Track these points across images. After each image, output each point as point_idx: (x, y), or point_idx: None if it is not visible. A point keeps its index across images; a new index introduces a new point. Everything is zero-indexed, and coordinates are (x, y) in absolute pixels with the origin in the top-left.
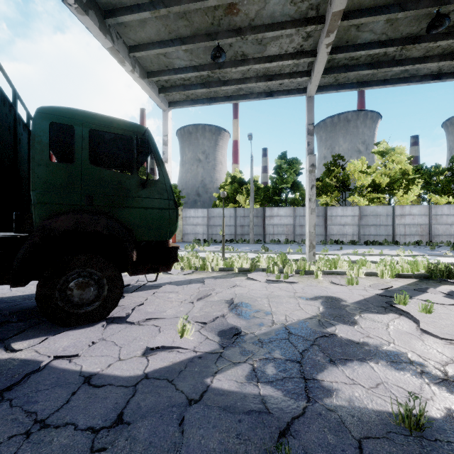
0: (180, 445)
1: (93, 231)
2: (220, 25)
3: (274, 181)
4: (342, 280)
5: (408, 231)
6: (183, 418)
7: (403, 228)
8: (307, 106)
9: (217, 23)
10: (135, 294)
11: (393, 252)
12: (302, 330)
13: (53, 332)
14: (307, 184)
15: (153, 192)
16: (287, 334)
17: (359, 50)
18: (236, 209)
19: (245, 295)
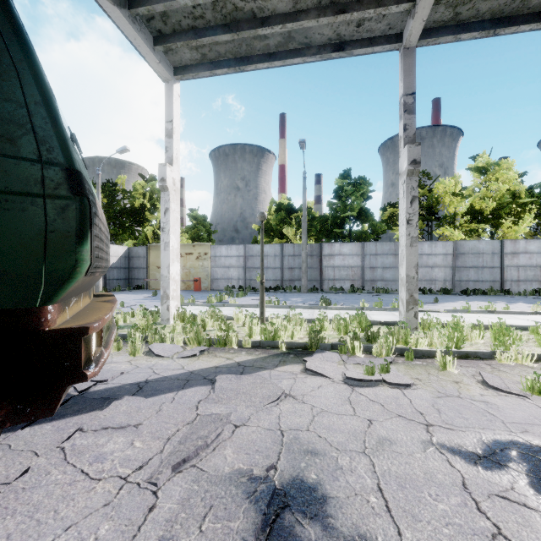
0: None
1: None
2: None
3: (333, 208)
4: (506, 379)
5: (522, 276)
6: None
7: (516, 271)
8: (403, 63)
9: None
10: (27, 434)
11: (516, 306)
12: None
13: None
14: (403, 196)
15: None
16: None
17: None
18: (283, 246)
19: (304, 438)
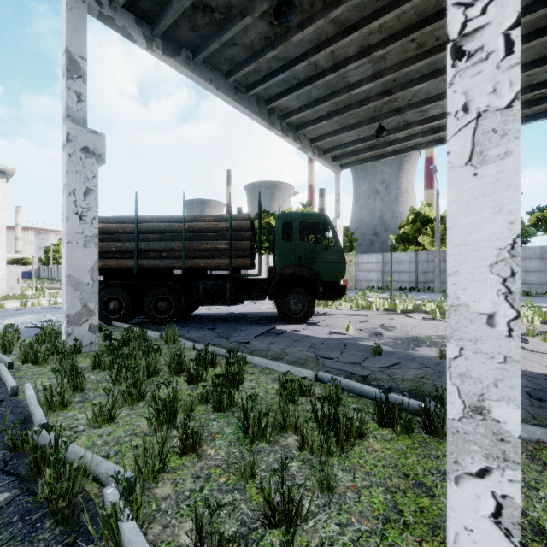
0: (344, 348)
1: (301, 275)
2: (382, 110)
3: None
4: None
5: None
6: (345, 345)
7: None
8: None
9: (378, 110)
10: (318, 316)
11: None
12: (424, 338)
13: (284, 324)
14: None
15: (331, 253)
16: (412, 338)
17: (536, 90)
18: (417, 253)
19: (396, 323)
